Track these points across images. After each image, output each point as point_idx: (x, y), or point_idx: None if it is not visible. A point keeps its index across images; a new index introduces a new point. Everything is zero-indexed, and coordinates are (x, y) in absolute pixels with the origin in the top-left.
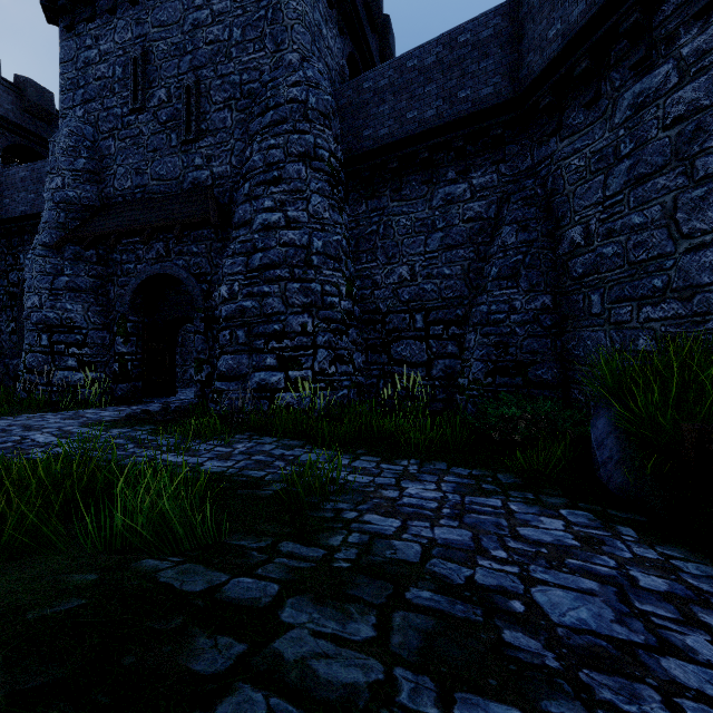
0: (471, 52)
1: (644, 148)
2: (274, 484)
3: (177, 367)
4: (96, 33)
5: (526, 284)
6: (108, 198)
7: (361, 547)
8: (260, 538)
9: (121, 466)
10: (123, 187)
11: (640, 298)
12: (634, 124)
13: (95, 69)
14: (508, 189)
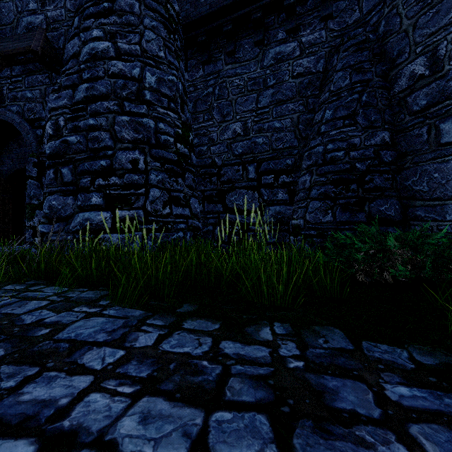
0: None
1: None
2: None
3: None
4: None
5: (364, 121)
6: None
7: None
8: None
9: None
10: None
11: None
12: None
13: None
14: (336, 43)
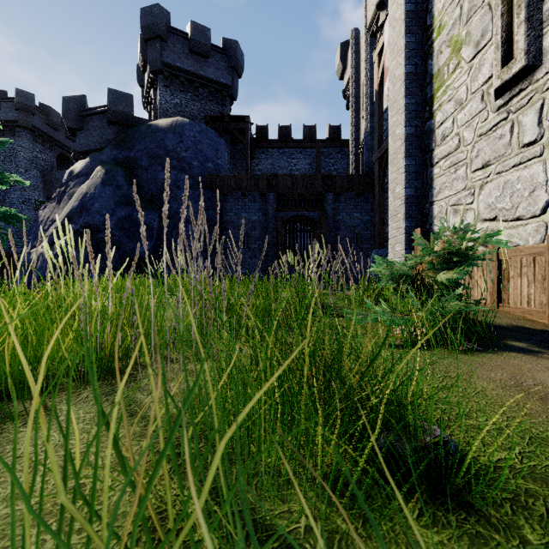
0: None
1: None
2: None
3: None
4: None
5: None
6: None
7: None
8: None
9: None
10: None
11: None
12: None
13: None
14: None
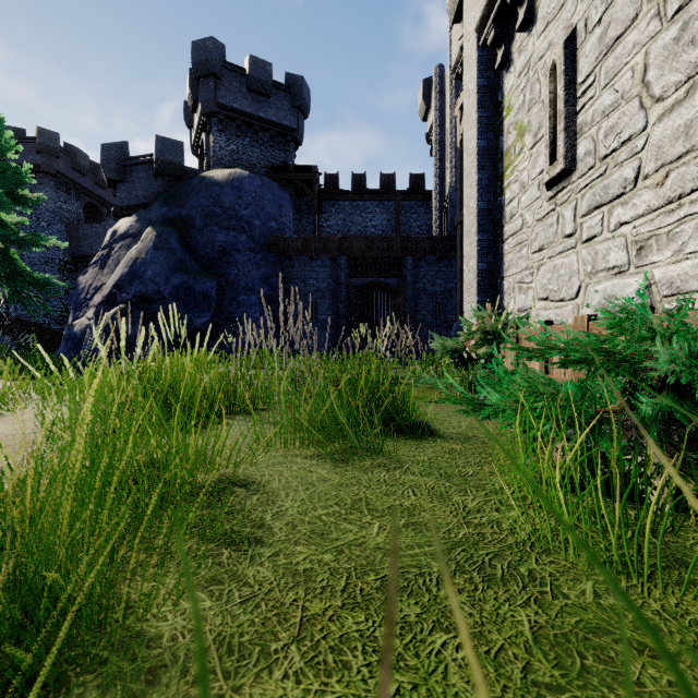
0: None
1: None
2: None
3: None
4: None
5: None
6: None
7: None
8: None
9: None
10: None
11: None
12: None
13: None
14: None
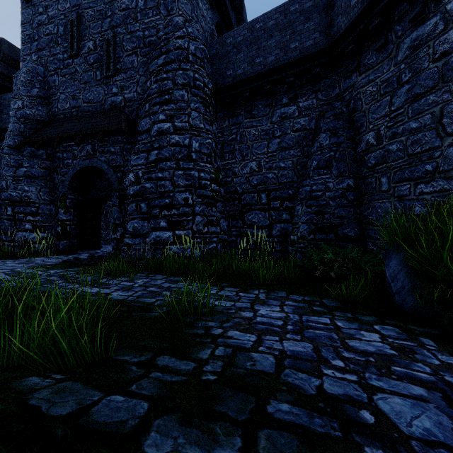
0: (299, 17)
1: (419, 76)
2: (161, 307)
3: (102, 230)
4: (45, 4)
5: (336, 172)
6: (54, 115)
7: (226, 360)
8: (141, 353)
9: (50, 295)
10: (64, 108)
11: (416, 178)
12: (412, 60)
13: (45, 28)
14: (323, 109)
